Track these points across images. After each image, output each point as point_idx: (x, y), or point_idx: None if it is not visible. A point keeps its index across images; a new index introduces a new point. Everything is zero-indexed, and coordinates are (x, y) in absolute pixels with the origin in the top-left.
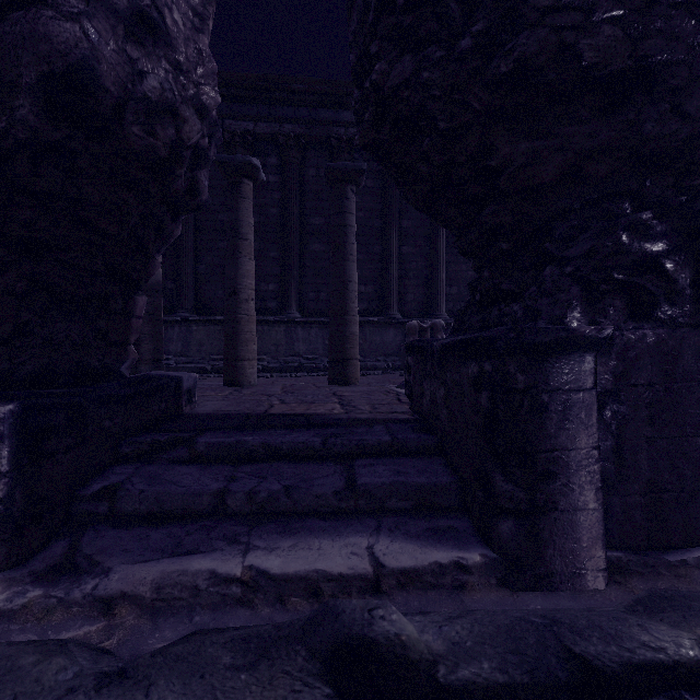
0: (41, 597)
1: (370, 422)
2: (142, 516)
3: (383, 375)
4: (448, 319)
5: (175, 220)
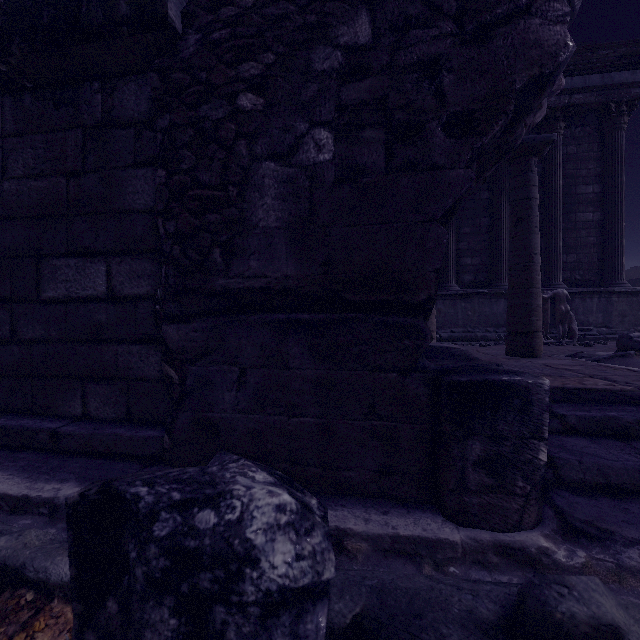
0: (590, 558)
1: None
2: (591, 486)
3: (504, 346)
4: (568, 289)
5: None
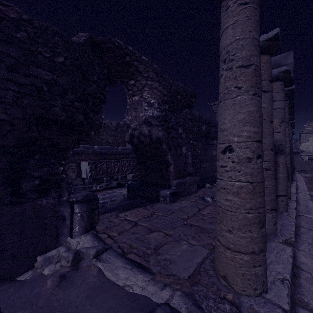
0: None
1: (102, 213)
2: None
3: None
4: None
5: (162, 144)
